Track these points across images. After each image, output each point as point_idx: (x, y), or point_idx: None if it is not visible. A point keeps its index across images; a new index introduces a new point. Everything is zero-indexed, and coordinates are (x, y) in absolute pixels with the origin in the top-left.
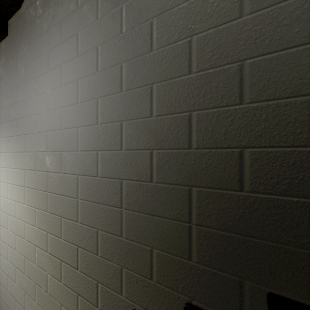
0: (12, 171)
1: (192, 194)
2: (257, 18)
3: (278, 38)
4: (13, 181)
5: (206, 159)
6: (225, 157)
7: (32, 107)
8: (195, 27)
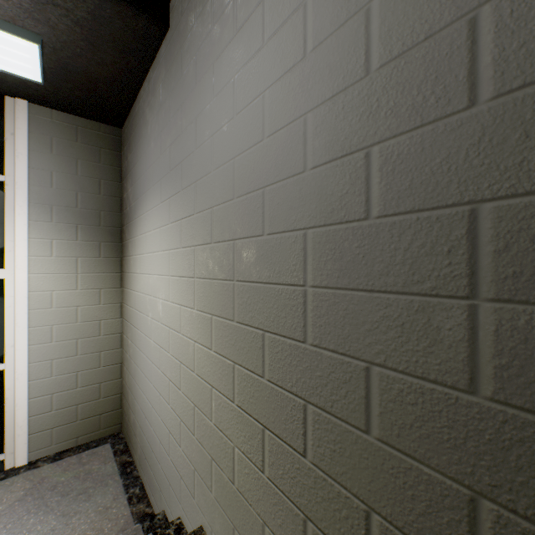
0: (175, 254)
1: None
2: None
3: None
4: (176, 271)
5: None
6: None
7: (206, 125)
8: None
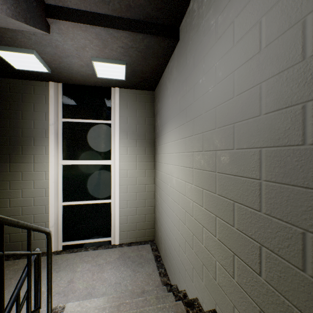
0: (182, 155)
1: None
2: None
3: None
4: (183, 164)
5: None
6: None
7: (199, 89)
8: None
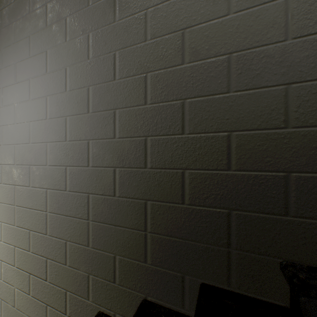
0: None
1: (147, 207)
2: (194, 67)
3: (208, 86)
4: None
5: (158, 177)
6: (172, 176)
7: None
8: (150, 66)
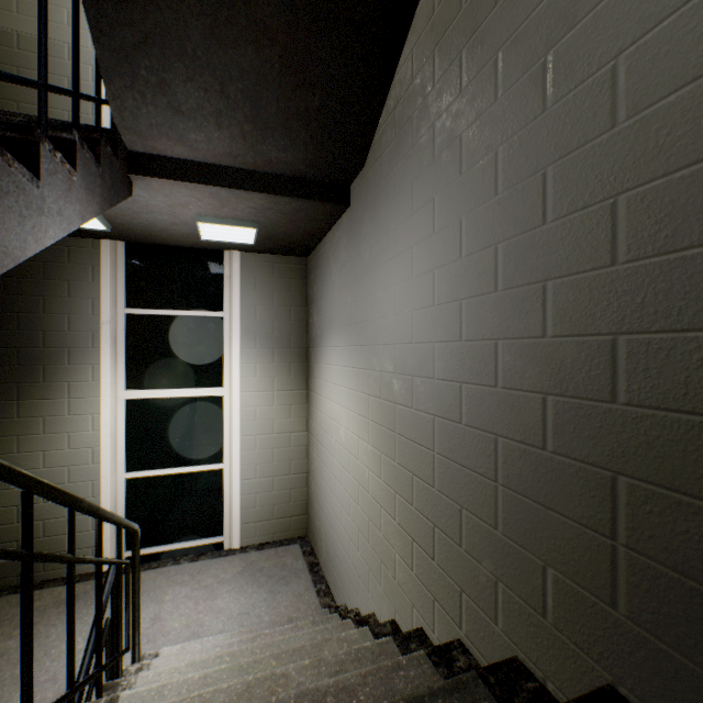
0: (354, 395)
1: (617, 488)
2: None
3: None
4: (355, 408)
5: (645, 427)
6: (685, 431)
7: (377, 307)
8: (624, 179)
